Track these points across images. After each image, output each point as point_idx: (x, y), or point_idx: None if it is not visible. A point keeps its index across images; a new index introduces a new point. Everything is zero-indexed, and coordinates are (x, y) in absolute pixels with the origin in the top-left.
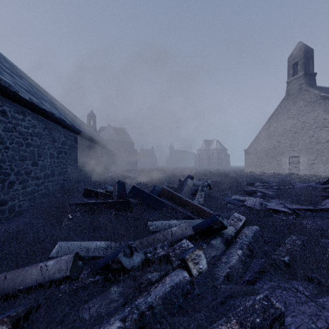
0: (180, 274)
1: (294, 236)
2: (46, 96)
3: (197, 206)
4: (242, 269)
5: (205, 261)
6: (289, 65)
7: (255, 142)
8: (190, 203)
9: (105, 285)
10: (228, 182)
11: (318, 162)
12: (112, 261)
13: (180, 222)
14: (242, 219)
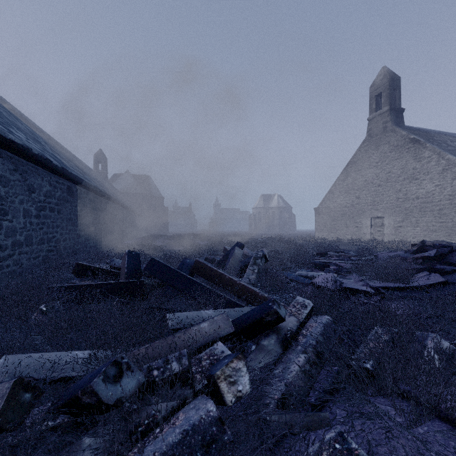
0: (201, 407)
1: (380, 328)
2: (22, 123)
3: (246, 287)
4: (305, 384)
5: (248, 378)
6: (370, 96)
7: (328, 198)
8: (236, 283)
9: (74, 432)
10: (292, 252)
11: (407, 225)
12: (82, 391)
13: (218, 312)
14: (308, 306)
